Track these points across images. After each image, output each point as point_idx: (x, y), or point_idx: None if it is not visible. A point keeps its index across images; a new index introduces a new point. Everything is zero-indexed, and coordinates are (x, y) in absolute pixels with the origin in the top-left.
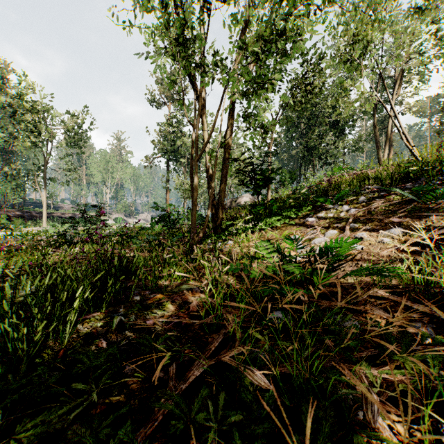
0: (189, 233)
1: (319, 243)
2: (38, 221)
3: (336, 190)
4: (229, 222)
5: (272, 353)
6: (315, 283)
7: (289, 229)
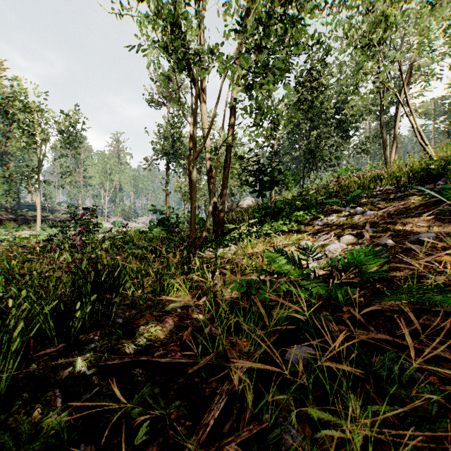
0: (188, 238)
1: (334, 250)
2: (33, 225)
3: (345, 192)
4: (231, 226)
5: (300, 423)
6: (340, 303)
7: (297, 234)
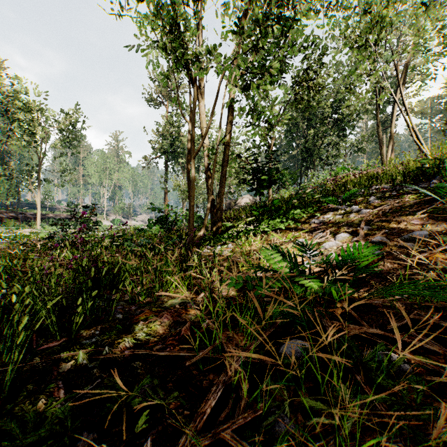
0: (187, 235)
1: (330, 247)
2: (33, 223)
3: (341, 190)
4: (229, 224)
5: (293, 412)
6: (335, 299)
7: (294, 232)
